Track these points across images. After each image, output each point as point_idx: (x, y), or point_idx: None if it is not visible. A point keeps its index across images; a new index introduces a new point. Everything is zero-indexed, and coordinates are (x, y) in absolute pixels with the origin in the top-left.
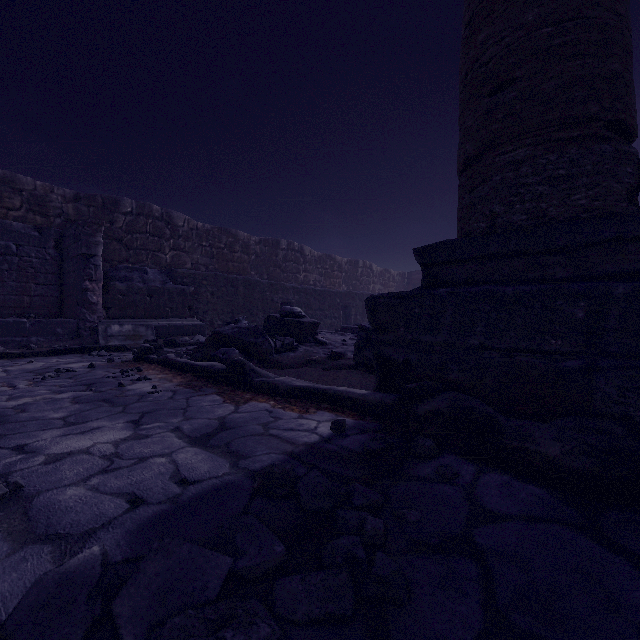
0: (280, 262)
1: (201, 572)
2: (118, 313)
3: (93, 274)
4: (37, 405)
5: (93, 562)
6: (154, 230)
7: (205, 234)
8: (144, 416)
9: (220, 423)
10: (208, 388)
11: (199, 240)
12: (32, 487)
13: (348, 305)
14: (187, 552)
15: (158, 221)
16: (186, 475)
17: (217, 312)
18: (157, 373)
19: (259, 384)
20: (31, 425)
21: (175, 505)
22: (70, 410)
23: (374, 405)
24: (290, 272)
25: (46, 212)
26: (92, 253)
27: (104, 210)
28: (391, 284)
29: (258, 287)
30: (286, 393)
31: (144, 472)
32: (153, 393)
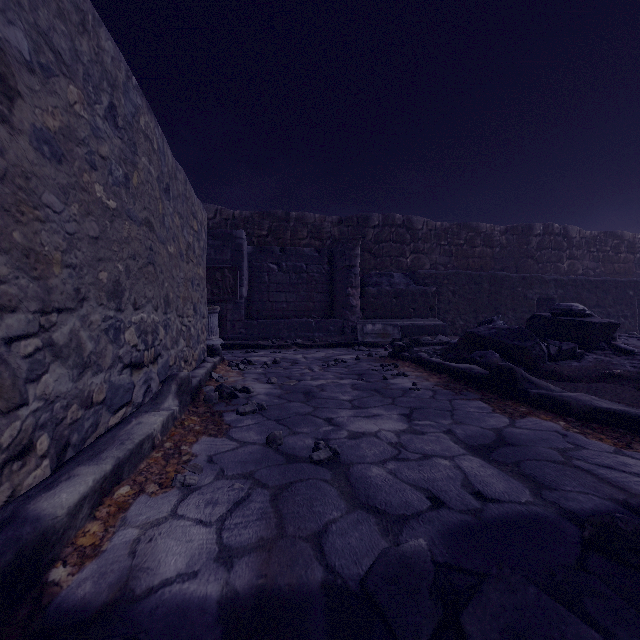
0: (533, 251)
1: (558, 633)
2: (371, 314)
3: (353, 282)
4: (330, 387)
5: (424, 555)
6: (396, 237)
7: (443, 233)
8: (413, 411)
9: (497, 435)
10: (469, 392)
11: (437, 240)
12: (345, 456)
13: None
14: (534, 597)
15: (400, 228)
16: (479, 488)
17: (458, 312)
18: (412, 370)
19: (537, 397)
20: (330, 403)
21: (479, 520)
22: (352, 395)
23: None
24: (547, 261)
25: (321, 237)
26: (352, 264)
27: (358, 227)
28: None
29: (506, 282)
30: (583, 414)
31: (432, 471)
32: (414, 390)
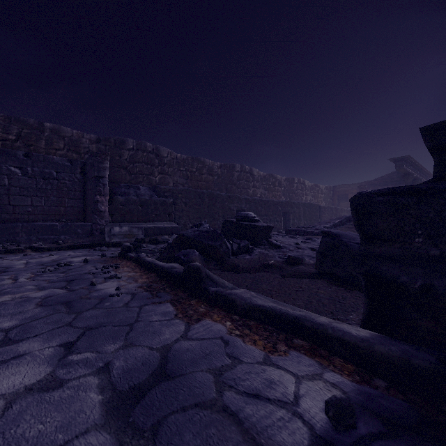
0: (235, 180)
1: None
2: (119, 218)
3: (102, 190)
4: (5, 307)
5: None
6: (148, 160)
7: (182, 162)
8: (84, 335)
9: (161, 360)
10: (165, 293)
11: (178, 166)
12: None
13: (287, 212)
14: None
15: (150, 154)
16: None
17: (189, 217)
18: (129, 270)
19: (214, 295)
20: None
21: None
22: (25, 317)
23: (388, 362)
24: (242, 188)
25: (79, 151)
26: (101, 175)
27: (115, 148)
28: (320, 195)
29: (219, 198)
30: (245, 312)
31: None
32: (113, 296)
